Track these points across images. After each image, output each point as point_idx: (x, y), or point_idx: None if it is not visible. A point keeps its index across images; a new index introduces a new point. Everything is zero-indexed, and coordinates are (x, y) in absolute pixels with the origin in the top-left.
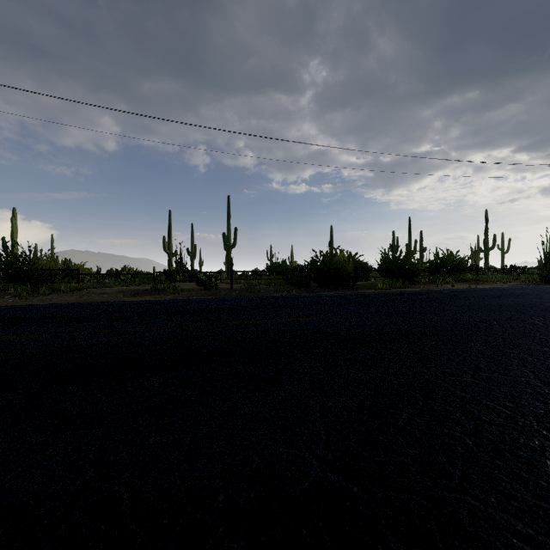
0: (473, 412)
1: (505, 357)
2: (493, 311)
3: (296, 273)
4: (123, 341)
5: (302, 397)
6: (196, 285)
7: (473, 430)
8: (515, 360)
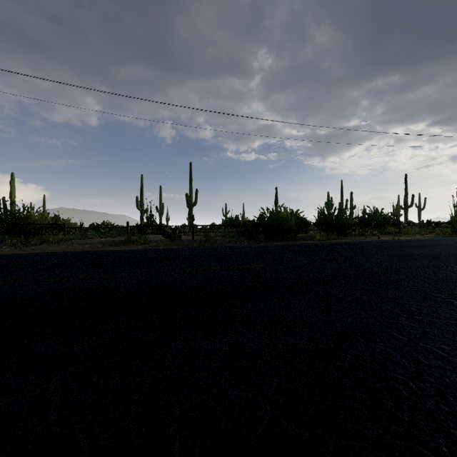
0: (412, 354)
1: (434, 301)
2: (416, 259)
3: (247, 227)
4: (97, 286)
5: (254, 339)
6: (163, 237)
7: (415, 373)
8: (442, 304)
